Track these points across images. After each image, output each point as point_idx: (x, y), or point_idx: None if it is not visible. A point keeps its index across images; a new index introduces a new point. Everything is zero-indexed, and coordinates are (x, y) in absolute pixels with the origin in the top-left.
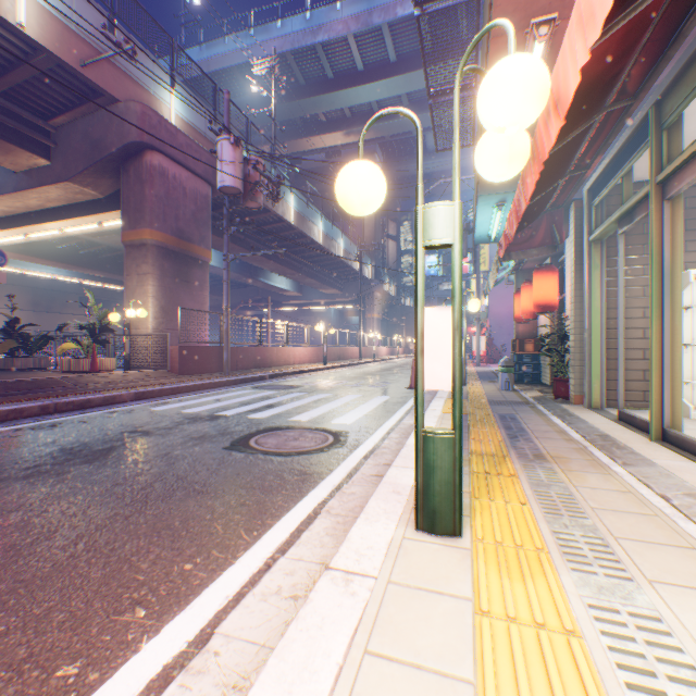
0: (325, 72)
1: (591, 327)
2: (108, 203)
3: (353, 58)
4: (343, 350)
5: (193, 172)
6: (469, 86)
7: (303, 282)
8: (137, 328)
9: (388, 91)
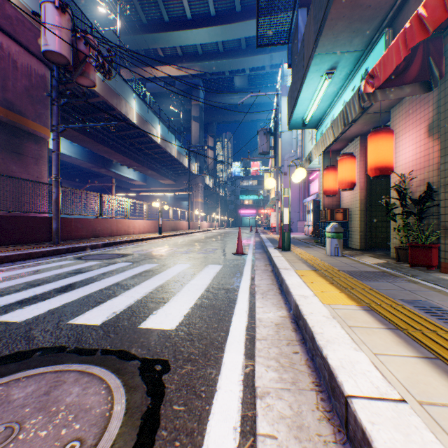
0: (163, 15)
1: None
2: None
3: (184, 7)
4: (176, 223)
5: (25, 48)
6: None
7: (146, 173)
8: None
9: (209, 38)
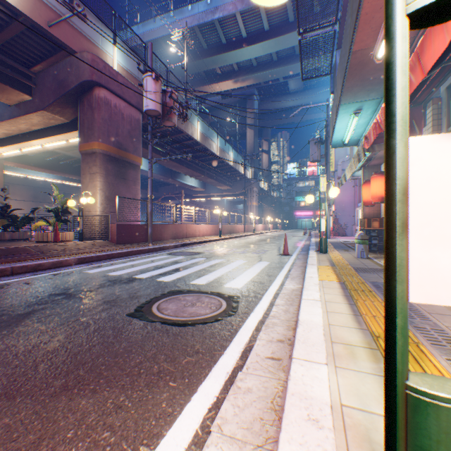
0: (220, 39)
1: None
2: (71, 126)
3: (240, 28)
4: (232, 227)
5: (128, 103)
6: (330, 23)
7: (206, 181)
8: (89, 211)
9: (263, 51)
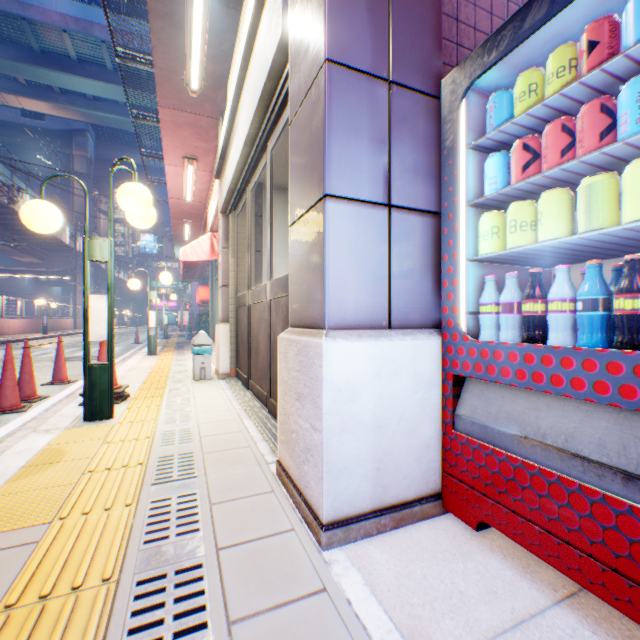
0: (33, 46)
1: (217, 312)
2: None
3: (69, 51)
4: (58, 322)
5: None
6: None
7: None
8: None
9: (107, 94)
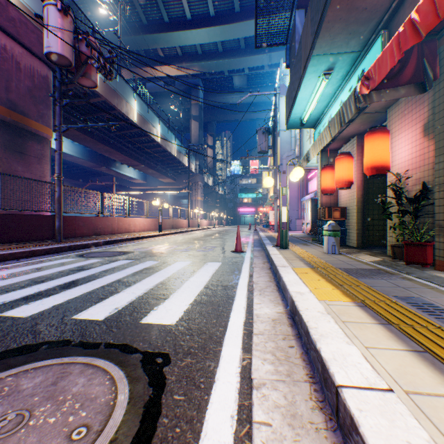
0: (163, 16)
1: None
2: None
3: (184, 8)
4: (175, 221)
5: (28, 49)
6: None
7: (147, 172)
8: None
9: (209, 38)
